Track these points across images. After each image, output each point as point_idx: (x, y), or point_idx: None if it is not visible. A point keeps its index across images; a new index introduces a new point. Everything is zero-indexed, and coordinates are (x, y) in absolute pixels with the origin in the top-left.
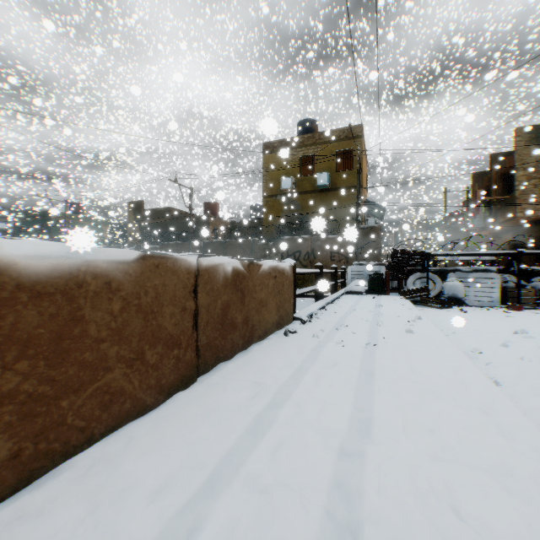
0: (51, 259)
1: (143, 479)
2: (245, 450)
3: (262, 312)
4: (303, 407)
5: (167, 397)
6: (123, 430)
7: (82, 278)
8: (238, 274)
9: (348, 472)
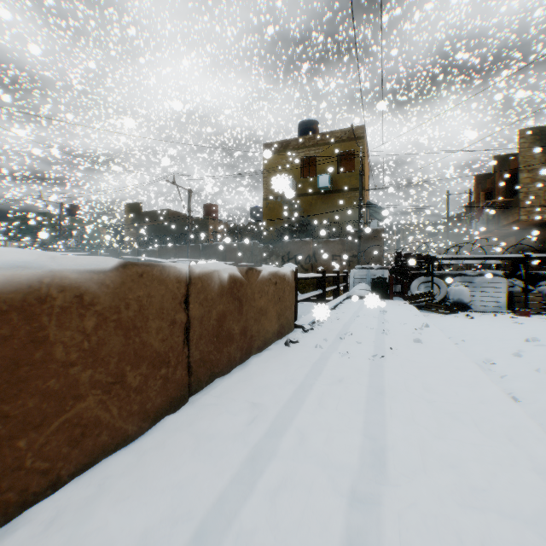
0: (3, 270)
1: (114, 539)
2: (240, 495)
3: (262, 321)
4: (307, 435)
5: (153, 423)
6: (98, 468)
7: (45, 291)
8: (235, 281)
9: (362, 525)
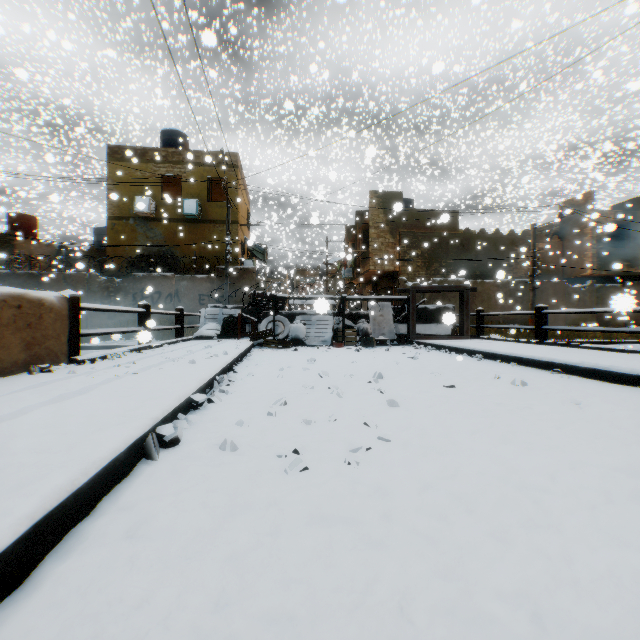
0: None
1: None
2: None
3: None
4: None
5: None
6: None
7: None
8: None
9: None
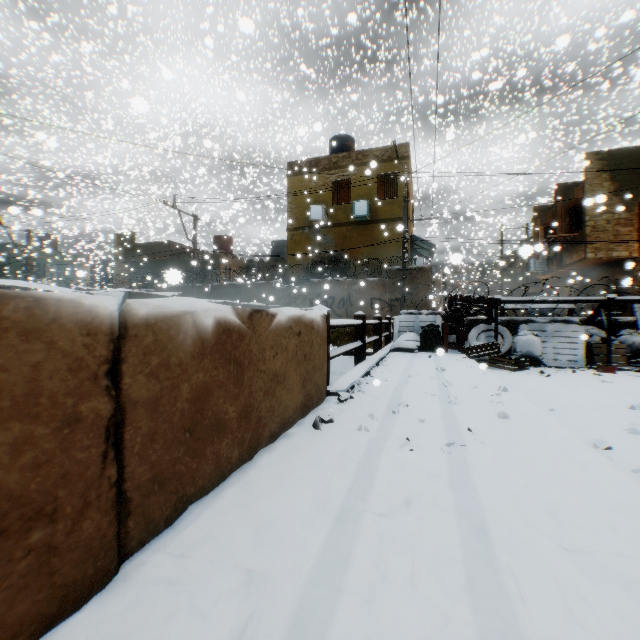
0: None
1: None
2: None
3: (277, 393)
4: None
5: None
6: None
7: None
8: (229, 331)
9: None
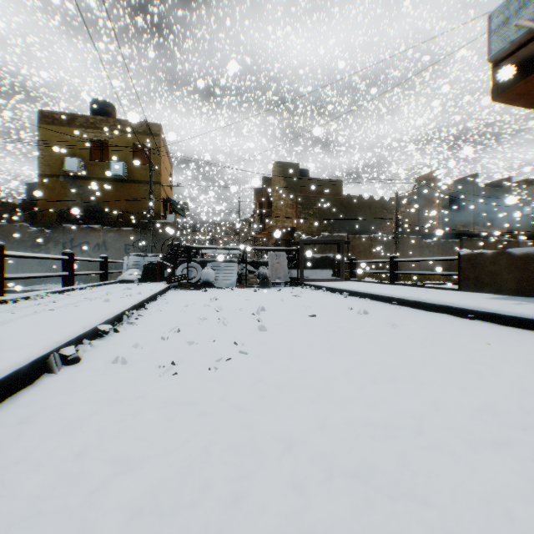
0: None
1: None
2: None
3: None
4: None
5: None
6: None
7: None
8: None
9: None
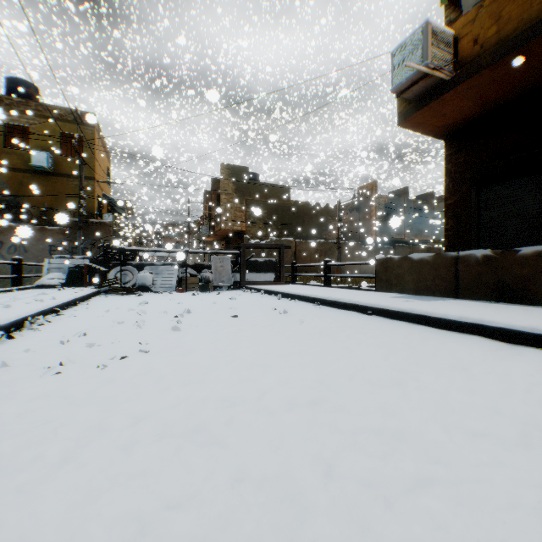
0: None
1: None
2: None
3: None
4: None
5: None
6: None
7: None
8: None
9: None
